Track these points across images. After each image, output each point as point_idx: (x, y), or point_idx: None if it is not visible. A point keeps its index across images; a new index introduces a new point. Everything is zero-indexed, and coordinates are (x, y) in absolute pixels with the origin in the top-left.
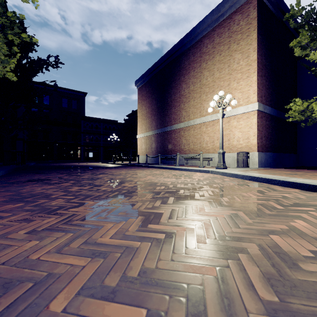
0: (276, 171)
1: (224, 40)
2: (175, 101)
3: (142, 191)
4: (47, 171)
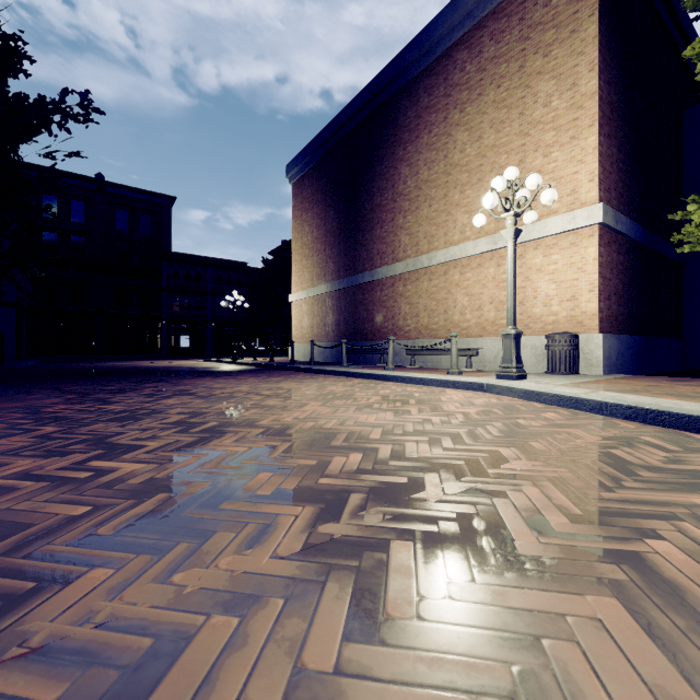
0: (670, 386)
1: (508, 50)
2: (383, 210)
3: (272, 486)
4: (34, 386)
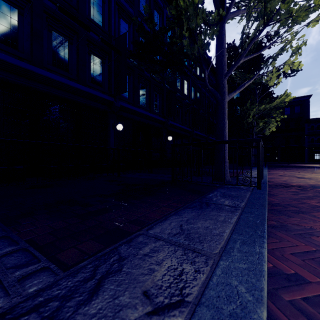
0: None
1: None
2: None
3: None
4: (285, 167)
